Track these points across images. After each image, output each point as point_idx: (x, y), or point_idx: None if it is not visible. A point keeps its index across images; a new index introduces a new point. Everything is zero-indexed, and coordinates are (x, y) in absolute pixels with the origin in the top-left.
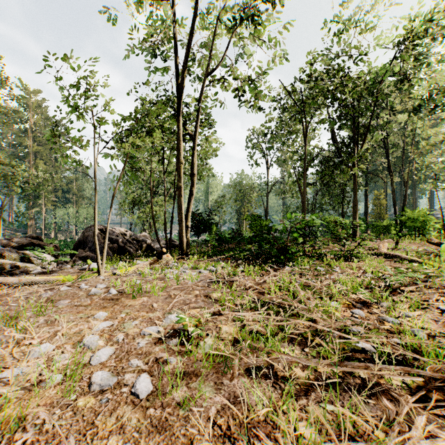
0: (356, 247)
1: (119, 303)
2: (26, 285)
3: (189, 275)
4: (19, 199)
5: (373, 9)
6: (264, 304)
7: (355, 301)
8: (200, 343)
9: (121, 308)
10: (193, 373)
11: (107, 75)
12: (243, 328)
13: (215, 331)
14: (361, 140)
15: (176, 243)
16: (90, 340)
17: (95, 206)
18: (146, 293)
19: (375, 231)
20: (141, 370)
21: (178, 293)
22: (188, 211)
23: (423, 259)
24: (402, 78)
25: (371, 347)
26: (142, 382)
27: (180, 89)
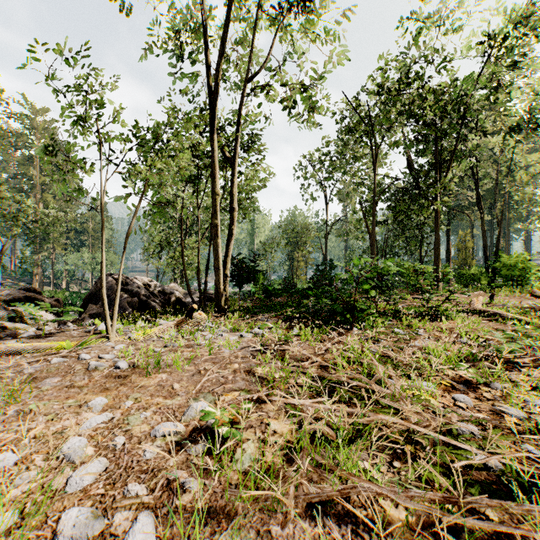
0: (443, 302)
1: (127, 383)
2: (7, 355)
3: (226, 341)
4: (23, 241)
5: (460, 3)
6: (328, 385)
7: (454, 380)
8: (237, 452)
9: (129, 391)
10: (223, 511)
11: (117, 75)
12: (300, 425)
13: (259, 430)
14: (445, 168)
15: (213, 295)
16: (73, 446)
17: (103, 249)
18: (166, 367)
19: (460, 281)
20: (142, 504)
21: (210, 367)
22: (226, 256)
23: (530, 318)
24: (496, 89)
25: (495, 461)
26: (139, 533)
27: (216, 99)
